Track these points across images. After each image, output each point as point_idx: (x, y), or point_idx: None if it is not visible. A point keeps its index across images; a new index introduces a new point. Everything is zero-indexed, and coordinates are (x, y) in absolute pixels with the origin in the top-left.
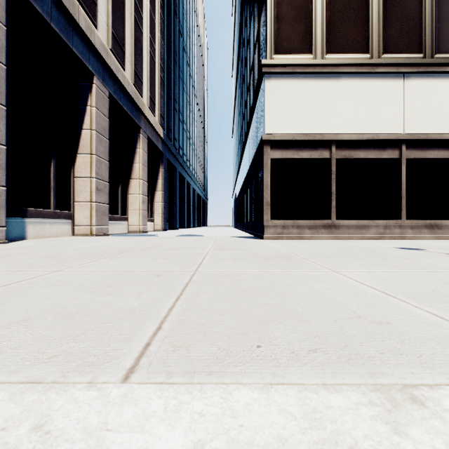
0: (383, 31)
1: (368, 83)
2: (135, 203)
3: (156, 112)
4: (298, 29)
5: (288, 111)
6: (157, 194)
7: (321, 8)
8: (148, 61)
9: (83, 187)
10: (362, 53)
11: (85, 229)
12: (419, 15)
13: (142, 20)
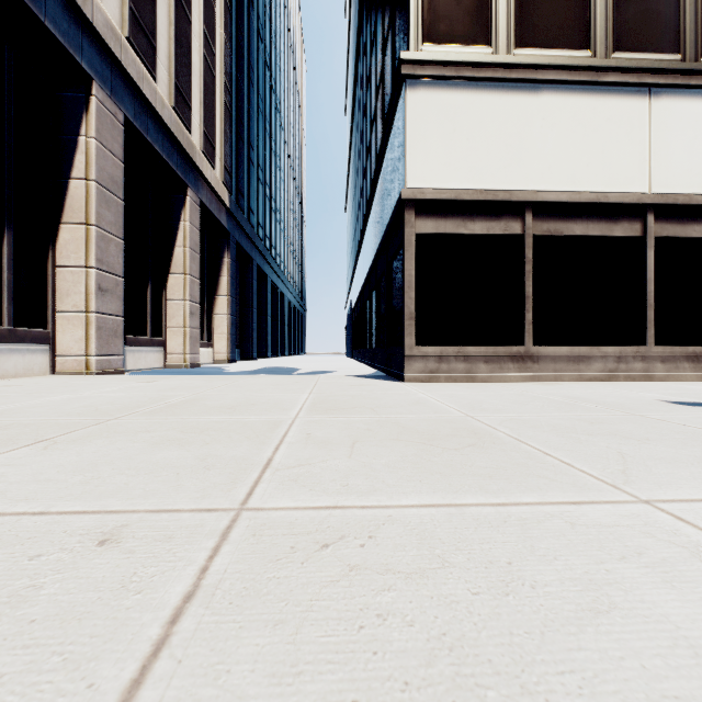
0: (614, 11)
1: (589, 101)
2: (177, 315)
3: (217, 162)
4: (466, 1)
5: (449, 147)
6: (219, 301)
7: None
8: (201, 72)
9: (72, 285)
10: (578, 49)
11: (75, 361)
12: None
13: None
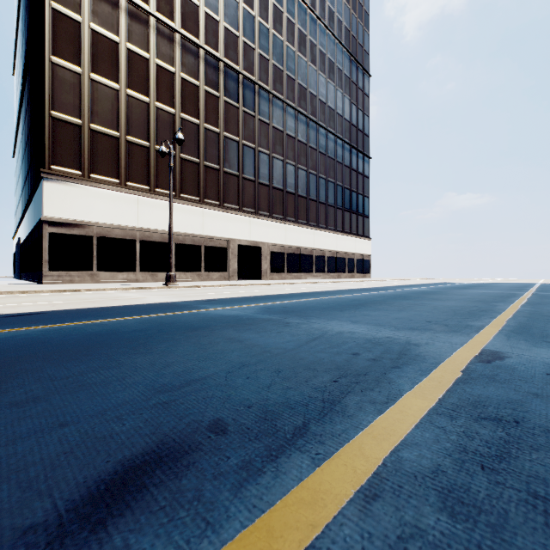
0: (127, 170)
1: (118, 197)
2: None
3: None
4: (71, 154)
5: (63, 204)
6: None
7: (88, 146)
8: None
9: None
10: (115, 179)
11: None
12: (148, 166)
13: None
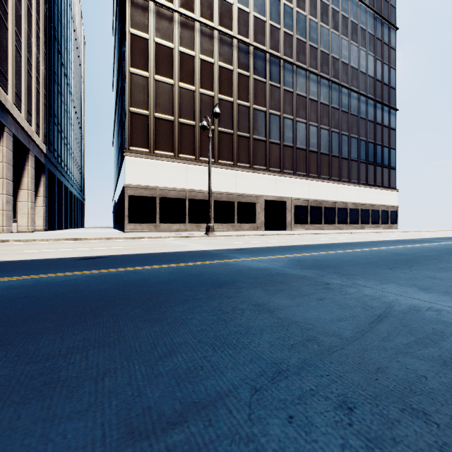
0: (179, 145)
1: (173, 166)
2: (24, 208)
3: (40, 132)
4: (142, 137)
5: (137, 174)
6: (39, 200)
7: (153, 130)
8: (35, 95)
9: None
10: (171, 153)
11: None
12: (194, 141)
13: (31, 67)
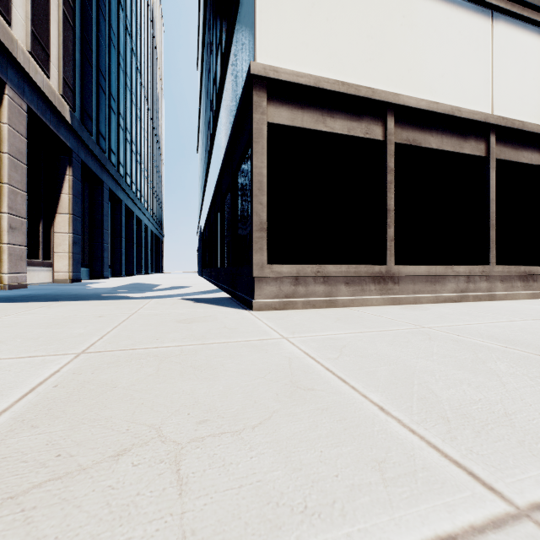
0: None
1: (444, 9)
2: None
3: (54, 72)
4: None
5: (306, 23)
6: (60, 219)
7: None
8: None
9: None
10: None
11: None
12: None
13: None
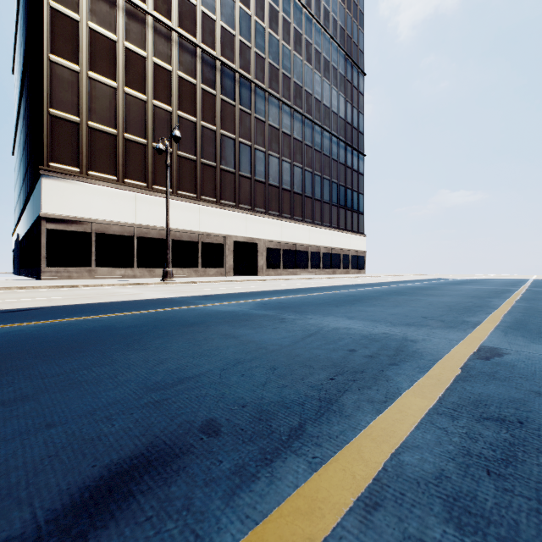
0: (125, 167)
1: (116, 193)
2: None
3: None
4: (69, 152)
5: (61, 201)
6: None
7: (86, 143)
8: None
9: None
10: (112, 176)
11: None
12: (145, 164)
13: None
